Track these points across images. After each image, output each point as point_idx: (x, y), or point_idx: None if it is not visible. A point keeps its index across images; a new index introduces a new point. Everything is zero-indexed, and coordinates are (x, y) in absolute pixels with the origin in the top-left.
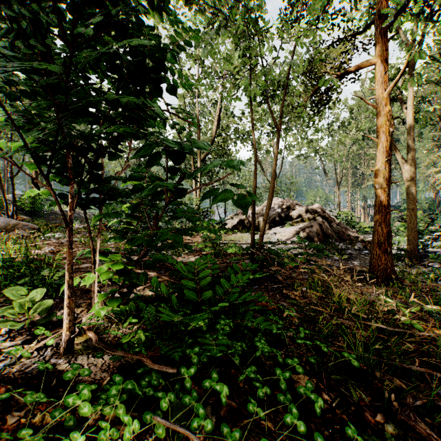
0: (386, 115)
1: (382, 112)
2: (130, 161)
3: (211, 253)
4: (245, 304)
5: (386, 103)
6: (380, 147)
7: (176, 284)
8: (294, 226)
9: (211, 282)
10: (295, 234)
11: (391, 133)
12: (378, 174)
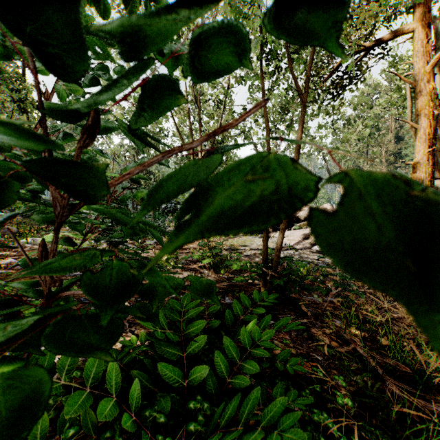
0: (429, 94)
1: (424, 91)
2: (128, 160)
3: (210, 264)
4: (262, 370)
5: (429, 80)
6: (420, 134)
7: (151, 336)
8: (303, 229)
9: (208, 326)
10: (305, 238)
11: (434, 116)
12: (417, 168)
